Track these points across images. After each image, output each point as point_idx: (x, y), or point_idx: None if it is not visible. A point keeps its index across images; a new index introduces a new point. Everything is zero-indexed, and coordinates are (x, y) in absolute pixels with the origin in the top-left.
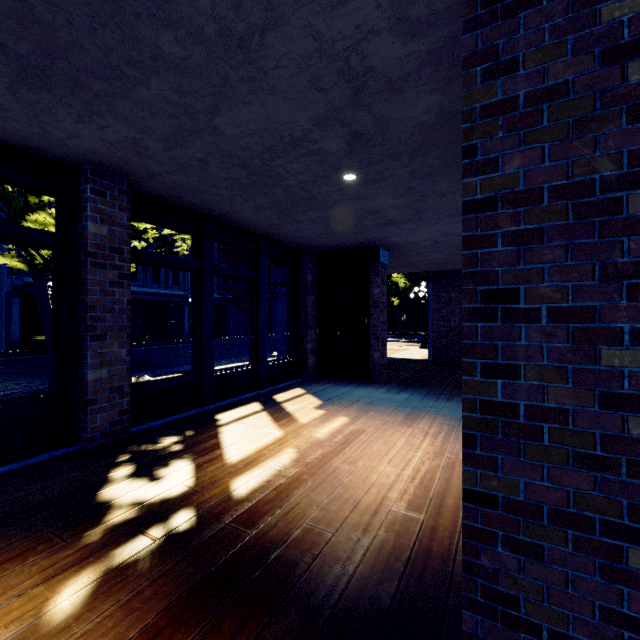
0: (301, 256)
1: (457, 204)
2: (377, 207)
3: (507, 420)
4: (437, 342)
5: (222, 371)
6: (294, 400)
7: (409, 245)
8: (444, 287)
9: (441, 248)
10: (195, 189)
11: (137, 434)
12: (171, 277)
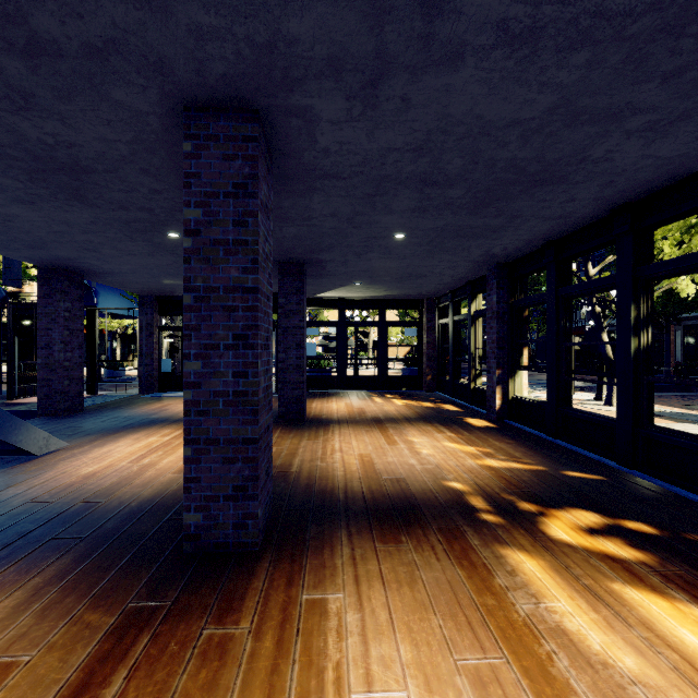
0: None
1: None
2: None
3: None
4: None
5: None
6: None
7: None
8: None
9: None
10: None
11: None
12: None
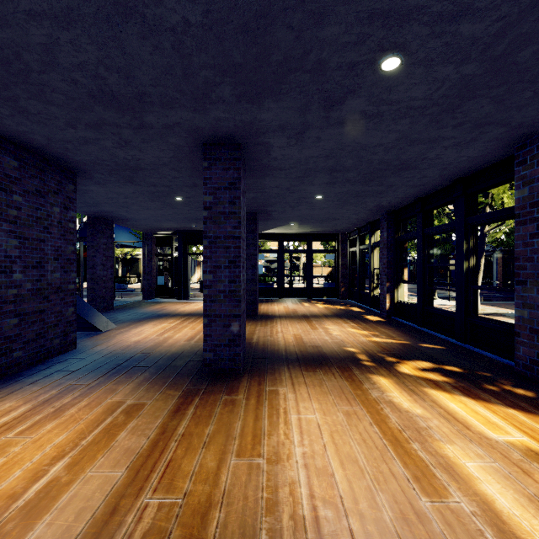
0: None
1: None
2: None
3: None
4: None
5: None
6: None
7: None
8: None
9: None
10: None
11: None
12: None
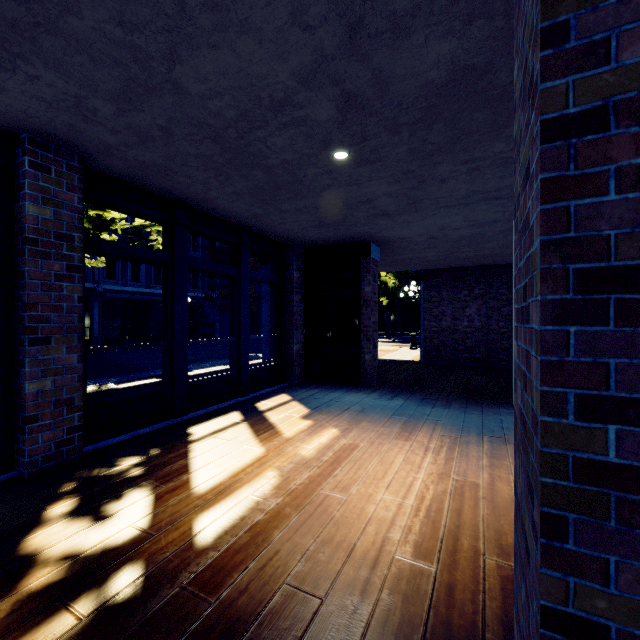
0: (287, 251)
1: (458, 192)
2: (370, 195)
3: (627, 496)
4: (428, 343)
5: (198, 377)
6: (278, 408)
7: (402, 240)
8: (436, 286)
9: (435, 244)
10: (162, 169)
11: (92, 454)
12: (152, 275)
